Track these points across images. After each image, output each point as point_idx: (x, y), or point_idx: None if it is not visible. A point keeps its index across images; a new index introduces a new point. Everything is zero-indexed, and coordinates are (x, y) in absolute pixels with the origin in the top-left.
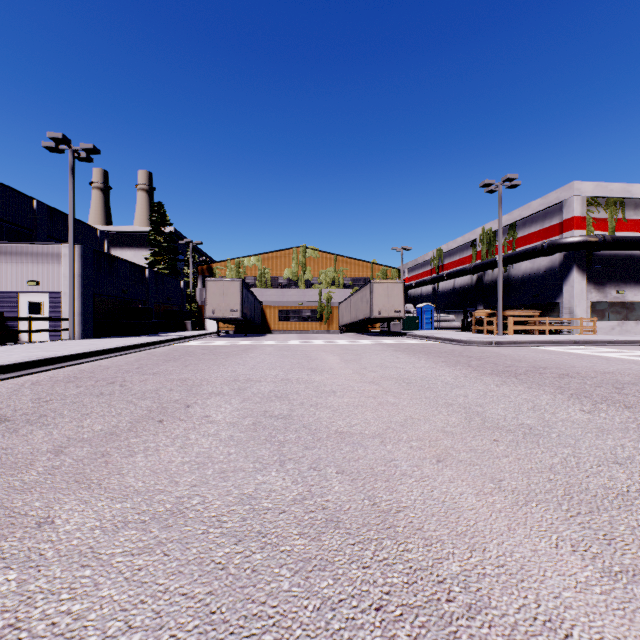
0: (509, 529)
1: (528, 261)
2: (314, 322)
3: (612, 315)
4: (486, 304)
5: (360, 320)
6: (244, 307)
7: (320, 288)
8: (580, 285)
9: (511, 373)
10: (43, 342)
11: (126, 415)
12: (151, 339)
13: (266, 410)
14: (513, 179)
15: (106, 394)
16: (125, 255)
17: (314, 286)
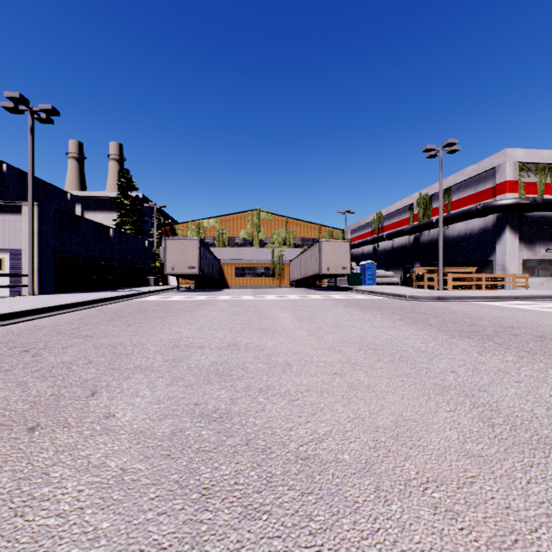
0: None
1: (462, 222)
2: (267, 278)
3: (541, 271)
4: (422, 262)
5: (309, 276)
6: (202, 264)
7: (273, 247)
8: (512, 244)
9: (482, 335)
10: None
11: None
12: (109, 294)
13: (197, 401)
14: (453, 144)
15: (2, 370)
16: (97, 218)
17: (267, 245)
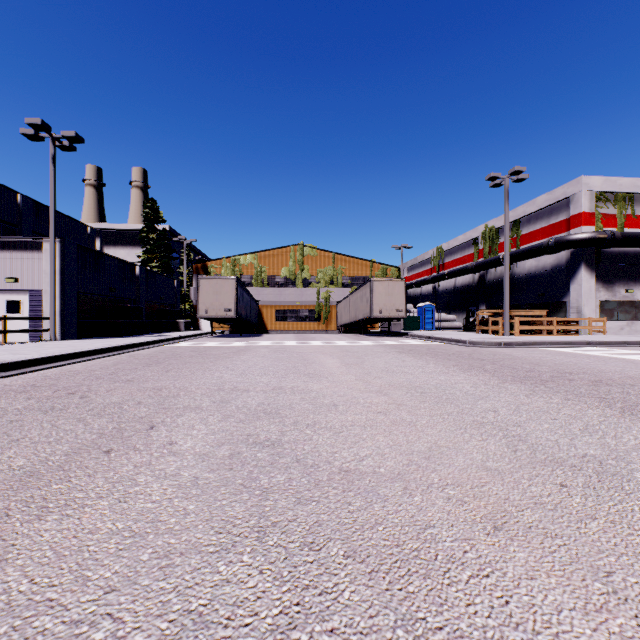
0: None
1: (533, 259)
2: (312, 322)
3: (621, 315)
4: (488, 303)
5: (360, 320)
6: (239, 306)
7: (318, 287)
8: (588, 283)
9: (536, 380)
10: (19, 343)
11: (67, 442)
12: (138, 340)
13: (250, 433)
14: (520, 172)
15: (57, 409)
16: (118, 253)
17: (312, 285)
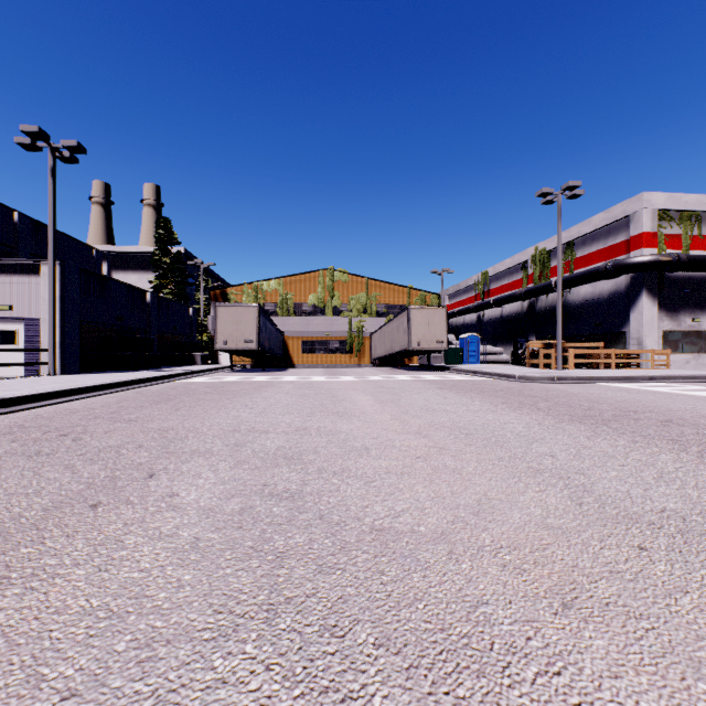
0: None
1: (588, 285)
2: (343, 355)
3: (687, 346)
4: (539, 334)
5: (396, 352)
6: (261, 337)
7: (350, 316)
8: (650, 312)
9: (597, 419)
10: (14, 378)
11: (48, 493)
12: (148, 374)
13: (266, 482)
14: (575, 187)
15: (44, 454)
16: (129, 279)
17: (343, 314)
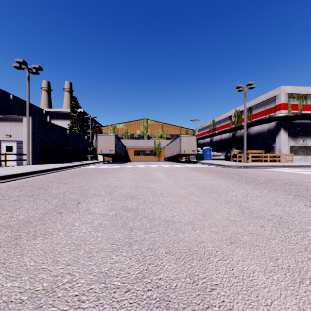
0: (299, 309)
1: (258, 126)
2: (152, 156)
3: (300, 152)
4: (237, 147)
5: (174, 155)
6: (116, 148)
7: (155, 139)
8: (284, 137)
9: (257, 182)
10: (12, 166)
11: (41, 209)
12: (68, 164)
13: (123, 205)
14: (252, 84)
15: (35, 195)
16: (58, 123)
17: (152, 138)
